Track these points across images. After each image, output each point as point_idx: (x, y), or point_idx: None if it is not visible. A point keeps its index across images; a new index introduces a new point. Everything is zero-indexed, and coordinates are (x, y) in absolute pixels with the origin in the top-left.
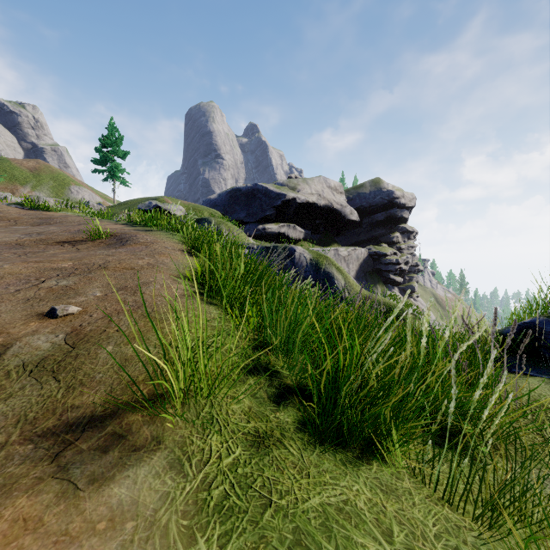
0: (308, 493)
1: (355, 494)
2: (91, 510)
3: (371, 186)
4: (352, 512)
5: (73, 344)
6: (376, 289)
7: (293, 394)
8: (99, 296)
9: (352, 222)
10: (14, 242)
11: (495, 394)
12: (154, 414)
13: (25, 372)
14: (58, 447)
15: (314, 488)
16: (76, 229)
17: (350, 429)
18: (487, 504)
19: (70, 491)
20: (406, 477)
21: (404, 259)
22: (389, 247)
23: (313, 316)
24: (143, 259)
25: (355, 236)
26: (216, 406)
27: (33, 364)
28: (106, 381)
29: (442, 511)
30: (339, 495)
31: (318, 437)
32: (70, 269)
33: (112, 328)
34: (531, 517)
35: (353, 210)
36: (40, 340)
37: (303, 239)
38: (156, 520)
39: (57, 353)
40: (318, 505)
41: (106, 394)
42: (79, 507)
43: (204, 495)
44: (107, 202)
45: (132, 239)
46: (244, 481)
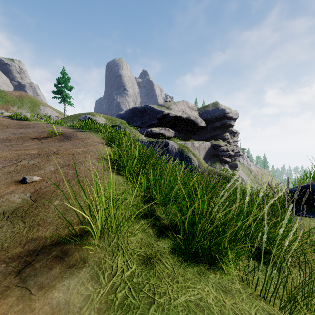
0: (177, 294)
1: (206, 294)
2: (39, 308)
3: (212, 106)
4: (205, 306)
5: (35, 199)
6: (215, 165)
7: (168, 230)
8: (52, 170)
9: (202, 127)
10: (5, 138)
11: (291, 231)
12: (82, 244)
13: (4, 217)
14: (21, 265)
15: (181, 290)
16: (41, 131)
17: (202, 251)
18: (288, 299)
19: (27, 295)
20: (237, 281)
21: (231, 148)
22: (223, 141)
23: (180, 183)
24: (79, 148)
25: (203, 135)
26: (120, 238)
27: (10, 212)
28: (54, 223)
29: (260, 304)
30: (197, 294)
31: (183, 257)
32: (36, 154)
33: (59, 190)
34: (314, 307)
35: (202, 120)
36: (15, 197)
37: (174, 137)
38: (81, 314)
39: (24, 205)
40: (183, 302)
41: (53, 231)
42: (31, 306)
43: (112, 297)
44: (61, 115)
45: (74, 136)
46: (137, 287)
